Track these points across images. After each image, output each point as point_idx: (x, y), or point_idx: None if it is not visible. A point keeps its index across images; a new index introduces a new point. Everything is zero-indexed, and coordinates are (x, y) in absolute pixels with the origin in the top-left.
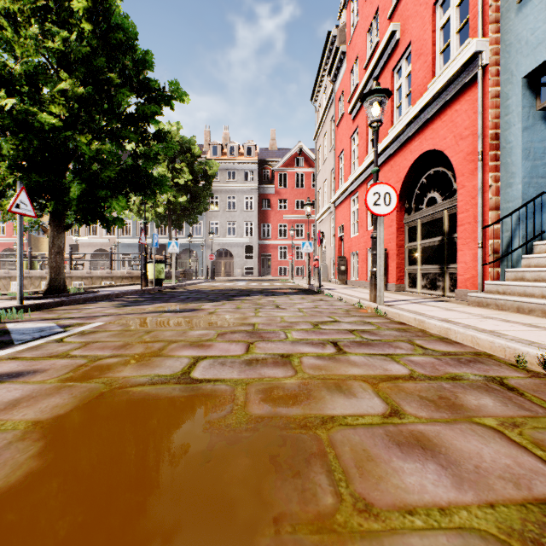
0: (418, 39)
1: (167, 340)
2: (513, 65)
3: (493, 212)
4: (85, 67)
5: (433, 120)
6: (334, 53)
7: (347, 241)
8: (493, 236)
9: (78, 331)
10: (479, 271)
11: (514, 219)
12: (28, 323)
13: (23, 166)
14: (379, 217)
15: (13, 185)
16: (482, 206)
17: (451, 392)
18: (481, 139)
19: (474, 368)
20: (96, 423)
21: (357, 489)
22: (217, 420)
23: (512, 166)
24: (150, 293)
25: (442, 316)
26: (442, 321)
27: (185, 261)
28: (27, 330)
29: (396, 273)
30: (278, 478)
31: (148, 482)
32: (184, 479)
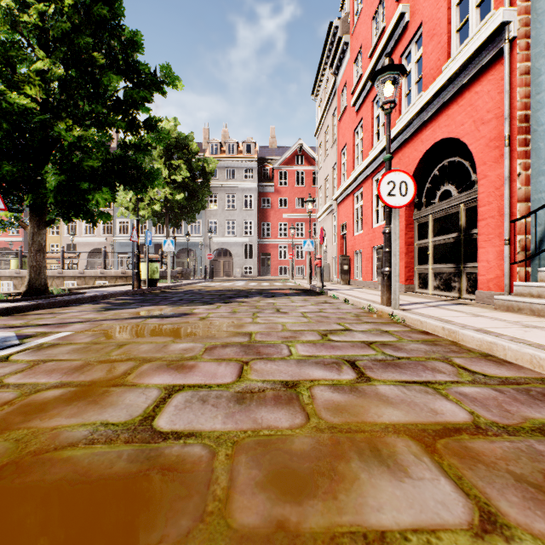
0: (430, 19)
1: (140, 358)
2: None
3: (522, 203)
4: (66, 46)
5: (449, 105)
6: (337, 43)
7: (350, 239)
8: (525, 231)
9: (35, 344)
10: (506, 271)
11: None
12: None
13: None
14: (394, 209)
15: None
16: (509, 197)
17: None
18: (508, 121)
19: None
20: None
21: None
22: (171, 544)
23: None
24: (142, 294)
25: (474, 324)
26: (478, 331)
27: (184, 260)
28: None
29: (405, 273)
30: None
31: None
32: None
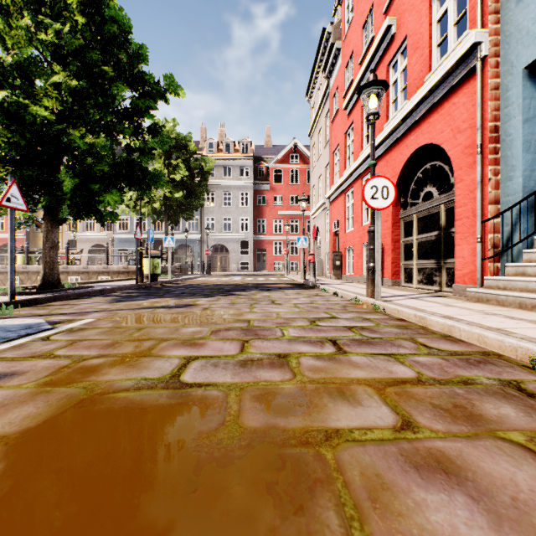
0: (414, 33)
1: (158, 338)
2: (513, 56)
3: (492, 205)
4: (79, 60)
5: (430, 114)
6: (329, 49)
7: (342, 236)
8: (493, 230)
9: (66, 328)
10: (478, 266)
11: (514, 213)
12: (17, 320)
13: (15, 160)
14: (376, 211)
15: (5, 179)
16: (481, 199)
17: (466, 399)
18: (480, 132)
19: (486, 370)
20: (69, 439)
21: (373, 532)
22: (206, 434)
23: (512, 159)
24: (145, 288)
25: (443, 312)
26: (444, 317)
27: (181, 256)
28: (14, 327)
29: (391, 268)
30: (277, 515)
31: (120, 521)
32: (164, 517)
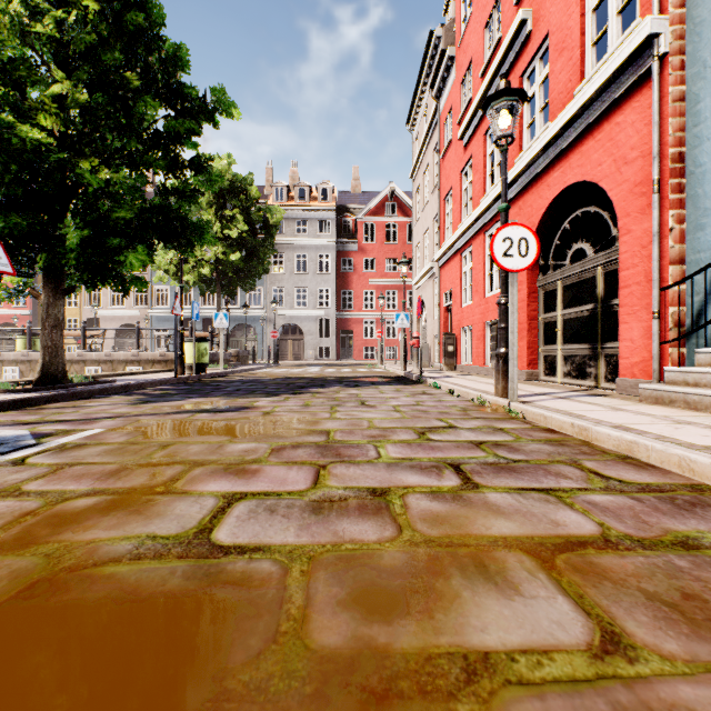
0: (559, 28)
1: (190, 461)
2: (706, 52)
3: (675, 266)
4: (91, 64)
5: (582, 140)
6: (439, 58)
7: (456, 312)
8: (678, 301)
9: (56, 444)
10: (655, 353)
11: (708, 277)
12: None
13: (0, 203)
14: (511, 273)
15: None
16: (659, 258)
17: (700, 581)
18: (658, 161)
19: (709, 519)
20: None
21: None
22: (240, 666)
23: (705, 200)
24: (187, 382)
25: (612, 419)
26: (617, 428)
27: (240, 340)
28: None
29: (526, 355)
30: None
31: None
32: None
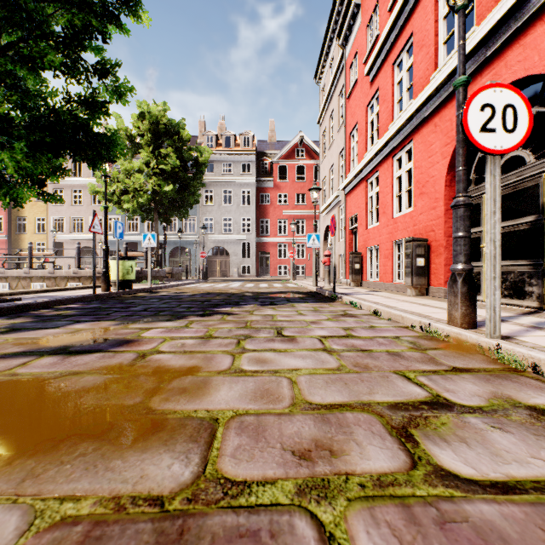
0: None
1: None
2: None
3: None
4: None
5: (526, 30)
6: (346, 7)
7: (362, 233)
8: None
9: None
10: None
11: None
12: None
13: None
14: (490, 156)
15: None
16: None
17: None
18: None
19: None
20: None
21: None
22: None
23: None
24: (105, 299)
25: None
26: None
27: (177, 260)
28: None
29: (444, 272)
30: None
31: None
32: None
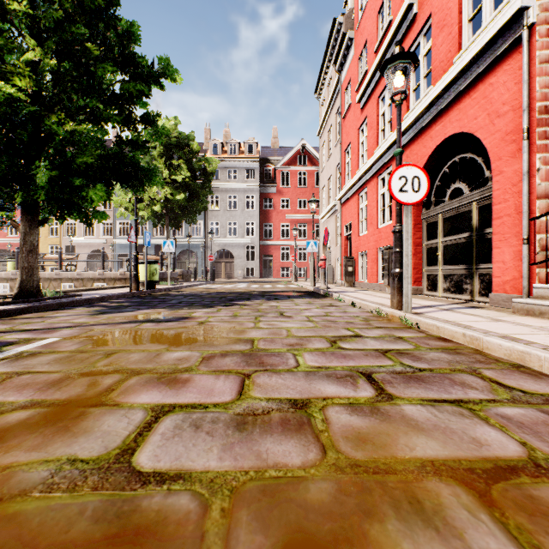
0: (440, 9)
1: (128, 370)
2: None
3: (542, 200)
4: (58, 36)
5: (460, 99)
6: (341, 39)
7: (355, 240)
8: (546, 229)
9: (14, 352)
10: (525, 272)
11: None
12: None
13: None
14: (405, 206)
15: None
16: (528, 193)
17: None
18: (527, 113)
19: None
20: None
21: None
22: None
23: None
24: (140, 296)
25: (496, 329)
26: (504, 338)
27: (184, 262)
28: None
29: (412, 274)
30: None
31: None
32: None
